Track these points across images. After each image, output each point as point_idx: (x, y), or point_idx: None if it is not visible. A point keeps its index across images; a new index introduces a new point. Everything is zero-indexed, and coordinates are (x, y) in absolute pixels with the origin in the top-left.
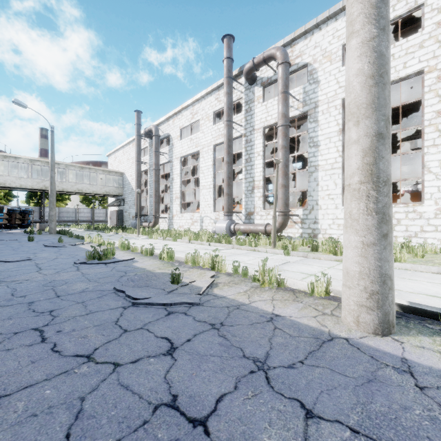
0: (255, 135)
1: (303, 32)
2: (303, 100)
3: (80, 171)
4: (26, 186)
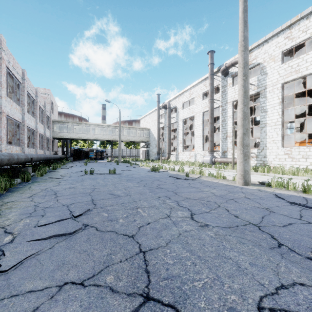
0: (228, 106)
1: (257, 45)
2: (257, 84)
3: (129, 129)
4: (106, 139)
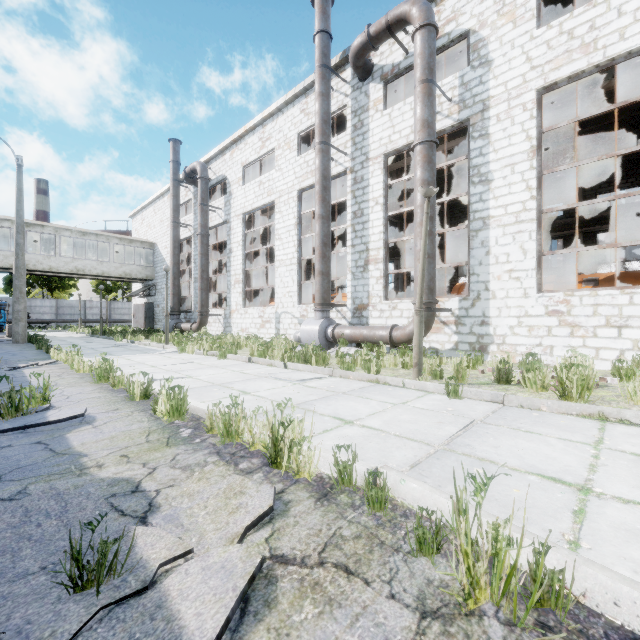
0: (371, 168)
1: None
2: (460, 98)
3: (81, 238)
4: None
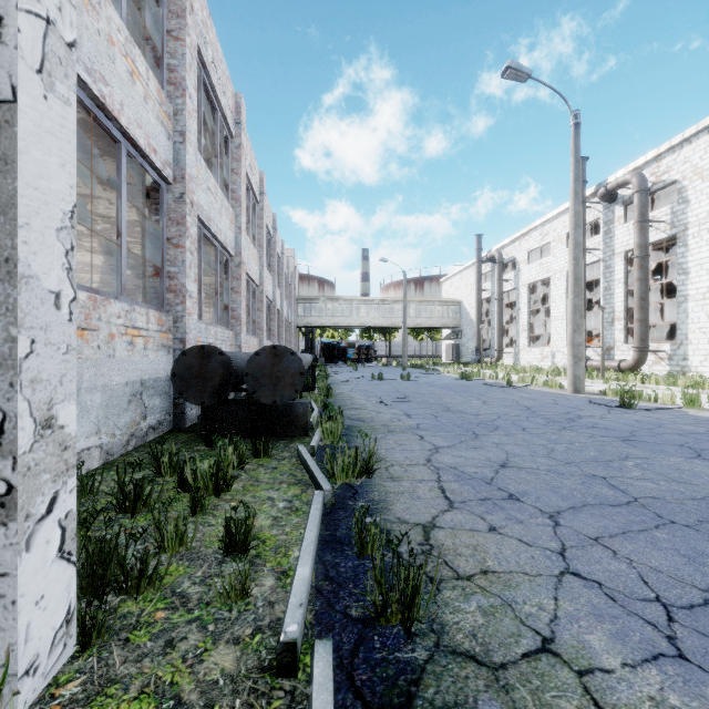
0: (616, 260)
1: (668, 148)
2: (670, 221)
3: (419, 305)
4: (378, 324)
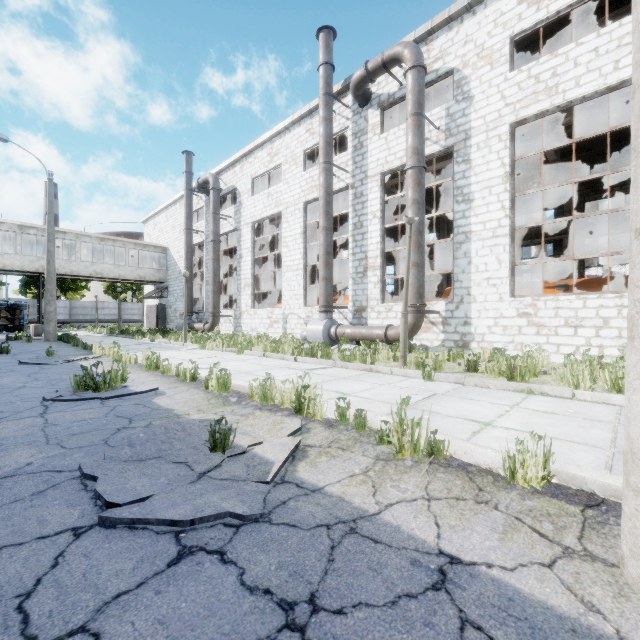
0: (369, 185)
1: (446, 19)
2: (446, 128)
3: (100, 244)
4: (13, 267)
